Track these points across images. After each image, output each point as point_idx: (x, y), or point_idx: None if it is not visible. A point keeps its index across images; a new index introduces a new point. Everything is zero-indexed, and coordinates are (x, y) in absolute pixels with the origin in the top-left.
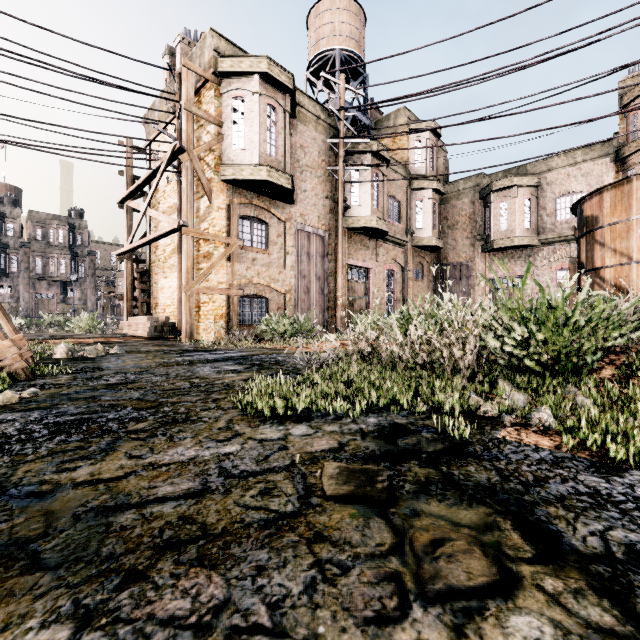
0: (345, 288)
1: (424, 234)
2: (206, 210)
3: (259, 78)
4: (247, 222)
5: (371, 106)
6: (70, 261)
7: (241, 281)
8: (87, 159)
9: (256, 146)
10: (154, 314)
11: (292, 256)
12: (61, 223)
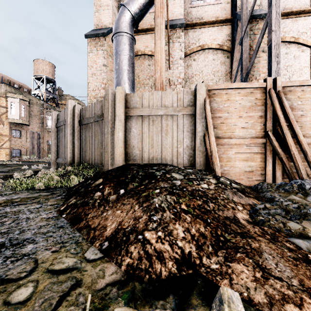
0: (46, 147)
1: None
2: (2, 128)
3: (20, 99)
4: (14, 131)
5: (59, 89)
6: None
7: (13, 146)
8: None
9: (19, 115)
10: None
11: (29, 139)
12: None
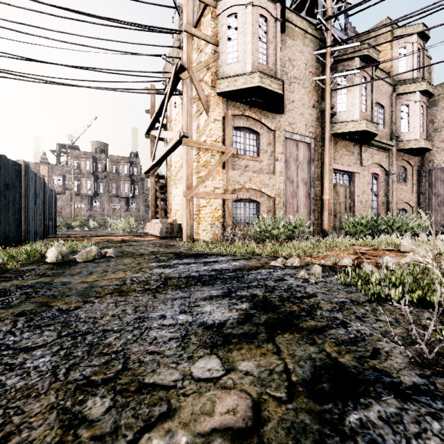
0: (331, 191)
1: (410, 137)
2: (204, 124)
3: None
4: (240, 133)
5: (349, 29)
6: (130, 185)
7: (235, 186)
8: (111, 90)
9: (249, 55)
10: (169, 217)
11: (281, 162)
12: (125, 161)
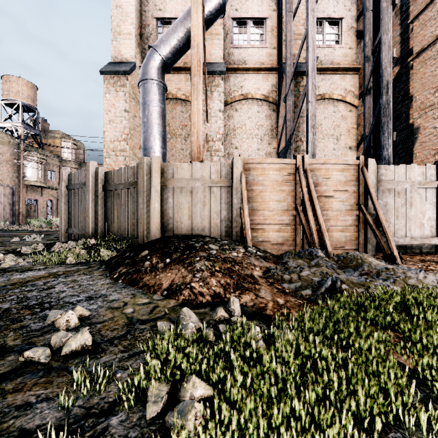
0: (24, 208)
1: None
2: None
3: None
4: None
5: (42, 121)
6: None
7: None
8: None
9: None
10: None
11: None
12: None
